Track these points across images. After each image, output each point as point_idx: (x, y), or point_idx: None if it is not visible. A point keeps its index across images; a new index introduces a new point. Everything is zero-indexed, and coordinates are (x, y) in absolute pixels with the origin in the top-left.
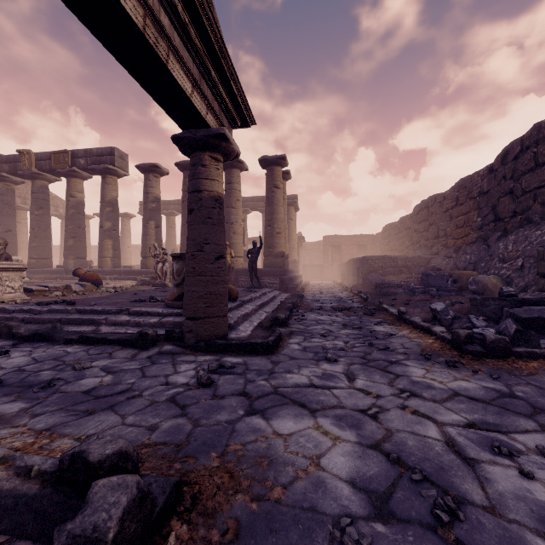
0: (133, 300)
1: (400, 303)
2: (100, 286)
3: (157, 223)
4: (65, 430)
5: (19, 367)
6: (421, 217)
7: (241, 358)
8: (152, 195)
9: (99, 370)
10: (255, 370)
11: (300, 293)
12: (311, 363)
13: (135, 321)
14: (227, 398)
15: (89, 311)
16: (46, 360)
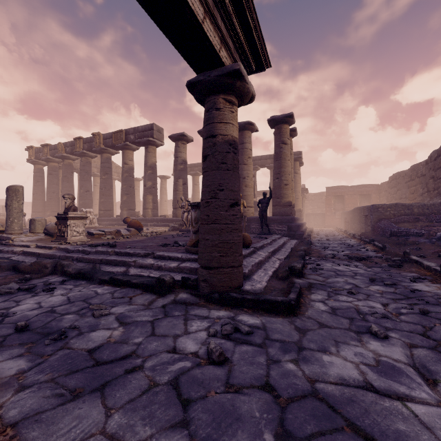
0: (160, 244)
1: (431, 254)
2: (141, 231)
3: (184, 181)
4: (32, 431)
5: (52, 307)
6: (440, 163)
7: (258, 318)
8: (180, 158)
9: (113, 320)
10: (277, 339)
11: (307, 239)
12: (350, 337)
13: (158, 265)
14: (245, 396)
15: (124, 253)
16: (77, 301)
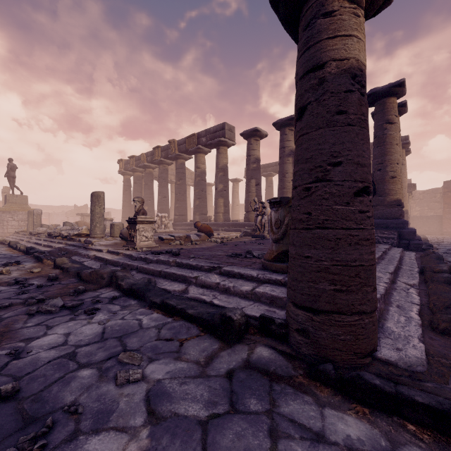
0: (229, 254)
1: None
2: (211, 236)
3: (257, 181)
4: None
5: (77, 346)
6: None
7: None
8: (253, 157)
9: (141, 399)
10: None
11: (430, 251)
12: None
13: (224, 286)
14: None
15: (185, 265)
16: (111, 338)
